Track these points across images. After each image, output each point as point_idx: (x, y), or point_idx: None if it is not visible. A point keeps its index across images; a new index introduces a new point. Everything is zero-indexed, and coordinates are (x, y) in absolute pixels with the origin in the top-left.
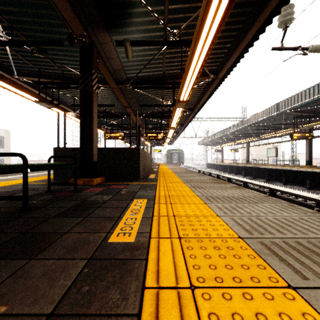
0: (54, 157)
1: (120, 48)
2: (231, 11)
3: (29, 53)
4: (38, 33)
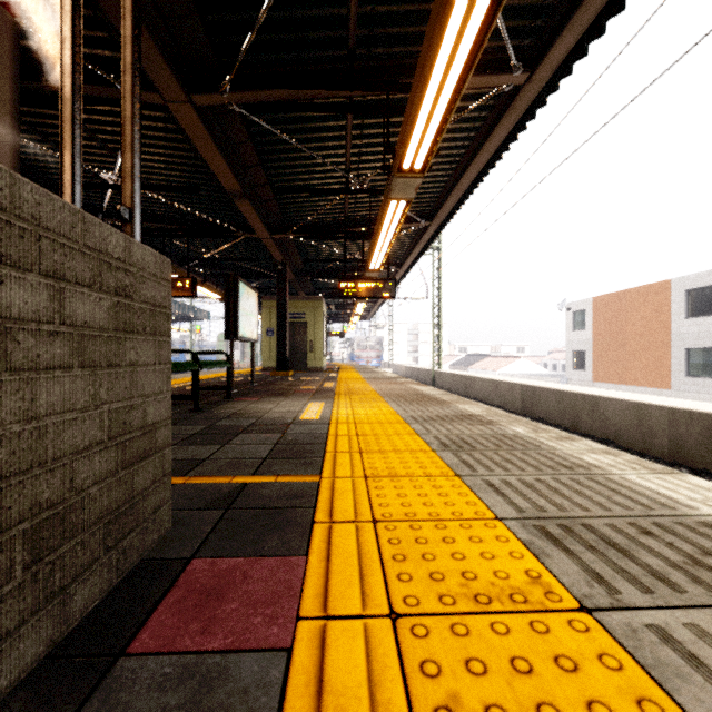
0: None
1: None
2: None
3: None
4: None
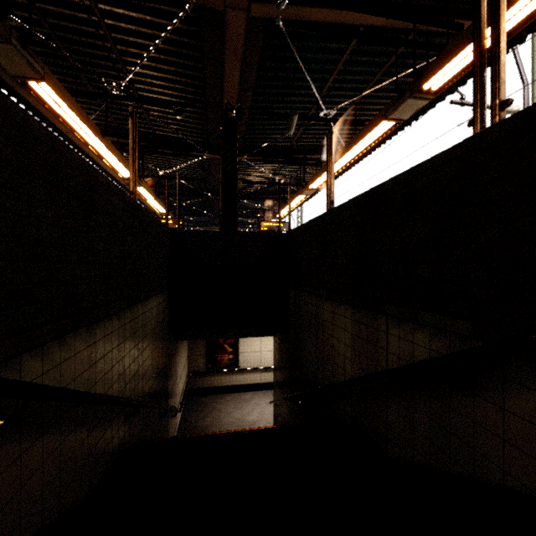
0: None
1: (197, 62)
2: (42, 62)
3: (372, 56)
4: (300, 90)
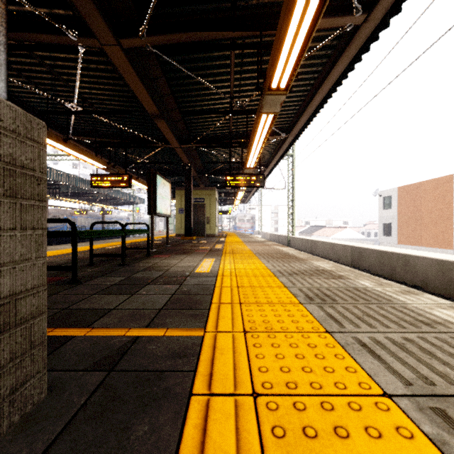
0: (66, 222)
1: None
2: None
3: None
4: None
